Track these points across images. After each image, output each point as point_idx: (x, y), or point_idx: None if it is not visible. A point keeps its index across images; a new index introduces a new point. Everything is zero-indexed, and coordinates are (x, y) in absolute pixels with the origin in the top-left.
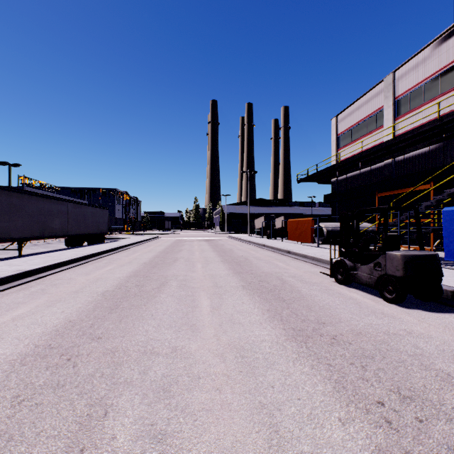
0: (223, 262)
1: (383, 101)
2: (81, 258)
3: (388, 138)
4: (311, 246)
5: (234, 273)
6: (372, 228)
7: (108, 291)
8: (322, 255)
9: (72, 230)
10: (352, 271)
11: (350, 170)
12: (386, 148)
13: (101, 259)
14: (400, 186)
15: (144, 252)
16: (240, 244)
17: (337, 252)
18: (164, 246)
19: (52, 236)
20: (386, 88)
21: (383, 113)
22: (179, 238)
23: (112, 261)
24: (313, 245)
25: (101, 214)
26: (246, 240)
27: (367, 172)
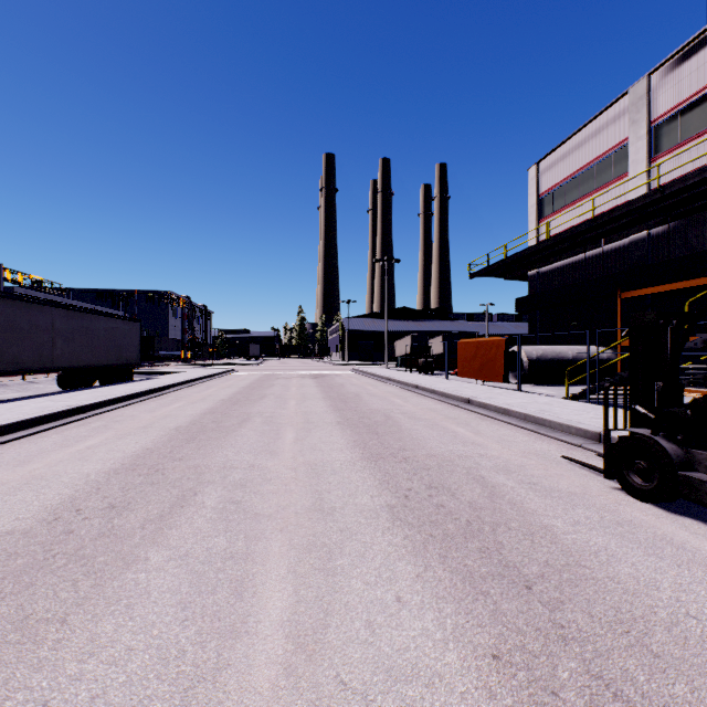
0: (342, 425)
1: (627, 129)
2: (47, 418)
3: (637, 195)
4: (501, 388)
5: (365, 459)
6: (608, 355)
7: (7, 537)
8: (540, 409)
9: (61, 358)
10: (683, 470)
11: (564, 255)
12: (639, 210)
13: (95, 418)
14: (665, 279)
15: (191, 402)
16: (373, 383)
17: (565, 403)
18: (237, 388)
19: (15, 371)
20: (633, 105)
21: (626, 152)
22: (269, 373)
23: (112, 423)
24: (505, 385)
25: (127, 331)
26: (383, 376)
27: (596, 256)
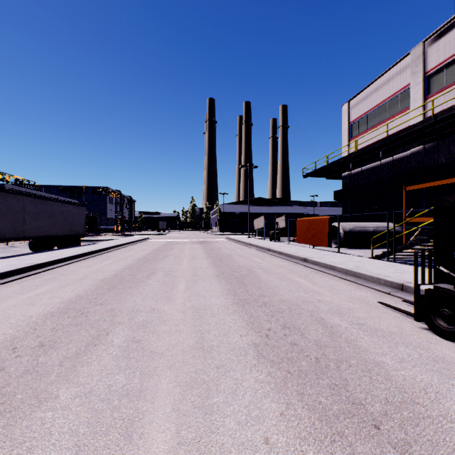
0: (219, 277)
1: (409, 78)
2: (13, 272)
3: (416, 122)
4: (326, 250)
5: (235, 303)
6: (396, 228)
7: None
8: (356, 265)
9: (30, 231)
10: None
11: (366, 162)
12: (418, 131)
13: (48, 272)
14: (436, 178)
15: (116, 260)
16: (240, 247)
17: (372, 261)
18: (149, 250)
19: None
20: (413, 62)
21: (408, 93)
22: (171, 240)
23: (59, 276)
24: (328, 248)
25: (76, 212)
26: (246, 242)
27: (388, 163)
